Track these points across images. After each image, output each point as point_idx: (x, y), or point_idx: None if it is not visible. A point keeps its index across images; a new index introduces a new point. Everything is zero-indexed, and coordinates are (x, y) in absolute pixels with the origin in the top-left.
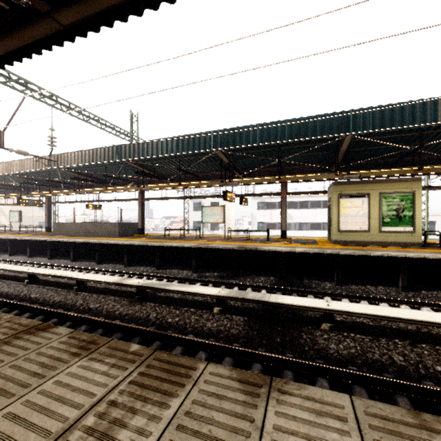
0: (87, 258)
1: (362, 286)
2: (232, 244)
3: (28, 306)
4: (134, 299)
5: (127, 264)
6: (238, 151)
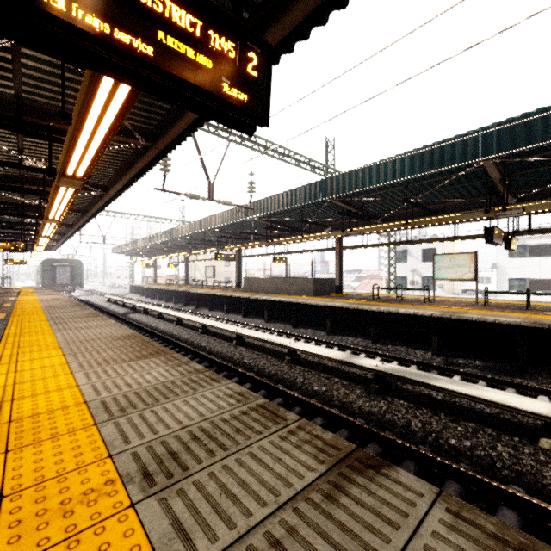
0: (280, 320)
1: None
2: (510, 316)
3: (247, 375)
4: (369, 388)
5: (329, 332)
6: (522, 157)
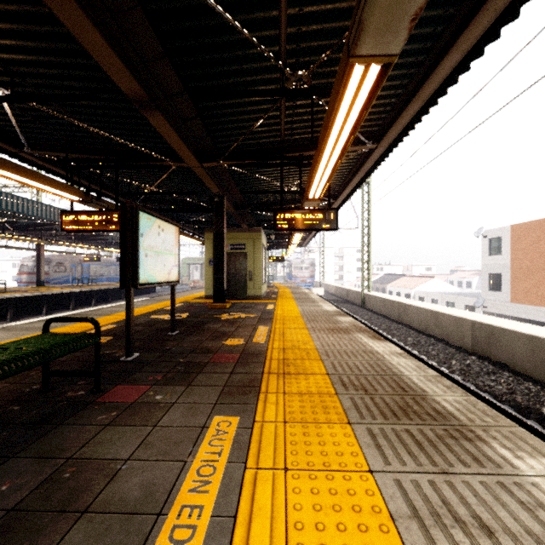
0: None
1: None
2: None
3: None
4: None
5: None
6: None
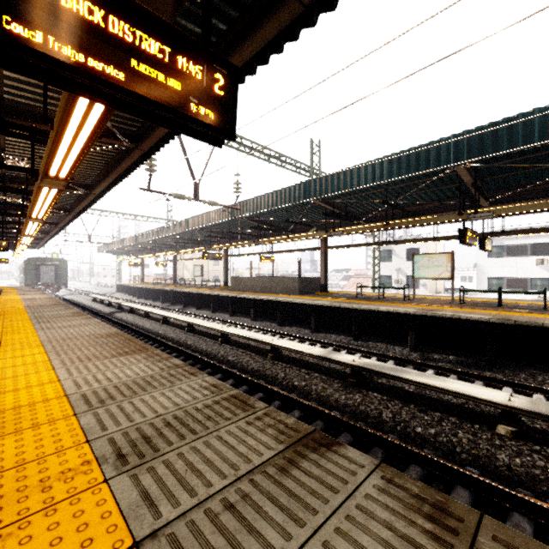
0: (266, 318)
1: None
2: (481, 313)
3: (230, 372)
4: (346, 382)
5: (313, 330)
6: (492, 162)
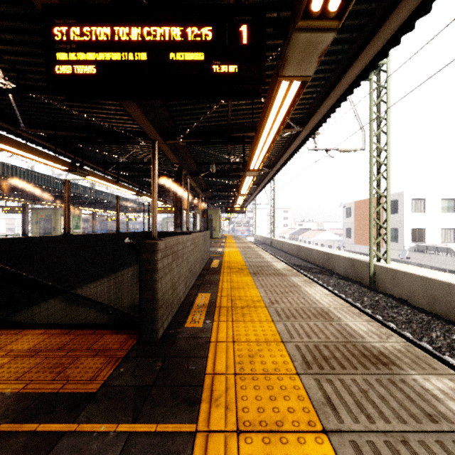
0: None
1: None
2: None
3: None
4: None
5: None
6: None
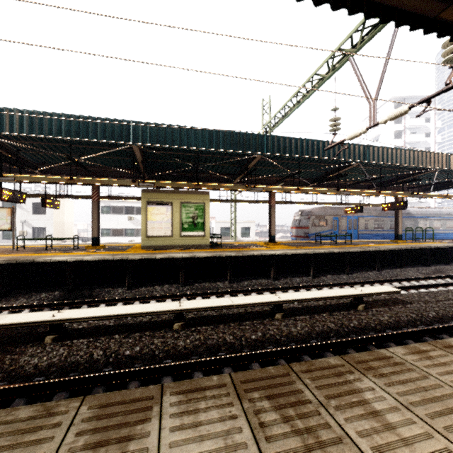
0: None
1: (151, 287)
2: (5, 257)
3: None
4: None
5: None
6: (15, 139)
